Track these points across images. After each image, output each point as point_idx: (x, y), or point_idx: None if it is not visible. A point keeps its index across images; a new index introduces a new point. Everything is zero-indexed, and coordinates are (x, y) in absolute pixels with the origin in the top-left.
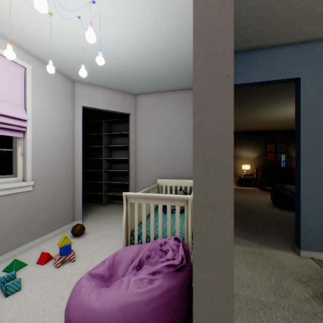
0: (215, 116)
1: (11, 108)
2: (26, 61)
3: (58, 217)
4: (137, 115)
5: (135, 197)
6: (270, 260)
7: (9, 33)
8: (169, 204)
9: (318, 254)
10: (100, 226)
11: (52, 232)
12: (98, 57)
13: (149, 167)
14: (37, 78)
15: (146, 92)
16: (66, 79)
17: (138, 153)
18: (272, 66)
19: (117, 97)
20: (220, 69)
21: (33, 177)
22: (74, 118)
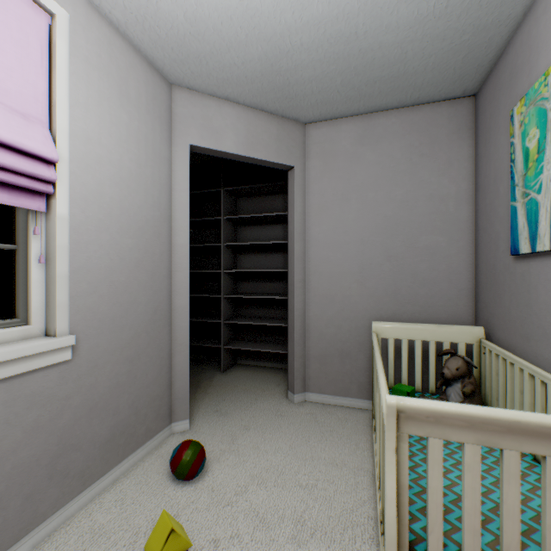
0: None
1: (7, 120)
2: None
3: (136, 420)
4: (308, 171)
5: (434, 419)
6: None
7: None
8: None
9: None
10: (233, 437)
11: (121, 462)
12: None
13: (336, 291)
14: (83, 53)
15: (332, 114)
16: (155, 74)
17: (310, 259)
18: None
19: (265, 127)
20: None
21: (72, 323)
22: (171, 174)
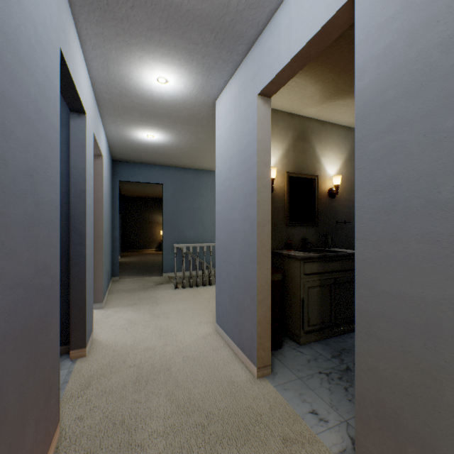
0: (99, 218)
1: None
2: None
3: None
4: None
5: None
6: (146, 280)
7: None
8: None
9: (171, 274)
10: None
11: None
12: None
13: None
14: None
15: None
16: None
17: None
18: (150, 175)
19: None
20: (100, 207)
21: None
22: None
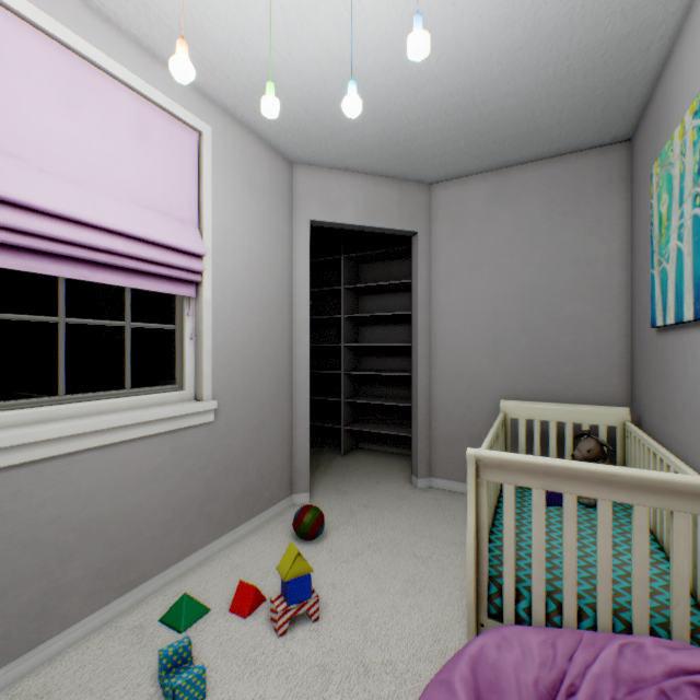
0: None
1: (173, 227)
2: (201, 116)
3: (262, 484)
4: (433, 236)
5: (506, 467)
6: None
7: (171, 44)
8: (641, 502)
9: None
10: (351, 512)
11: (250, 520)
12: (415, 32)
13: (465, 367)
14: (221, 158)
15: (460, 173)
16: (278, 158)
17: (436, 332)
18: None
19: (386, 194)
20: None
21: (214, 390)
22: (292, 251)
